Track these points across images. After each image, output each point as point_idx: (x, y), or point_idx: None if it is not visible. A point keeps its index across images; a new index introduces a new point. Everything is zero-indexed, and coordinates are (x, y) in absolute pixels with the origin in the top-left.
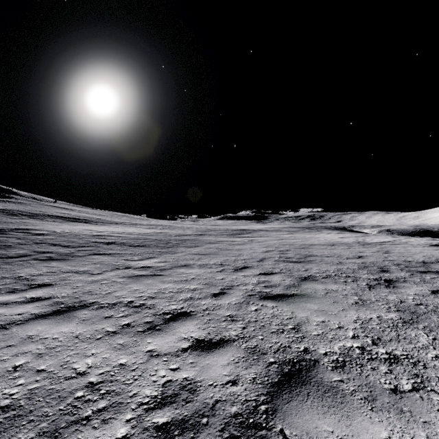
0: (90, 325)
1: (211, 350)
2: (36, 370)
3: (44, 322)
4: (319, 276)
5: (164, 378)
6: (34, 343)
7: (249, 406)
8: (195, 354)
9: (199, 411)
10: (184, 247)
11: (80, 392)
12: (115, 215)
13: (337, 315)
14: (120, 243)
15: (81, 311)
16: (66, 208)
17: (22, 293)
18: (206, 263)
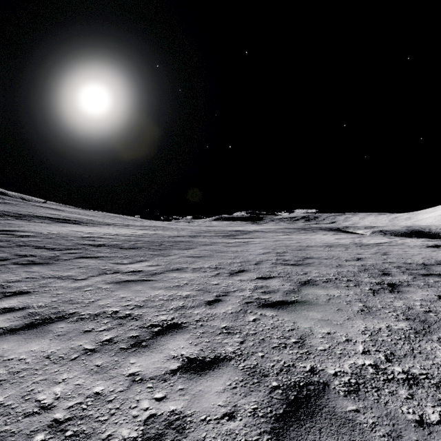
0: (66, 341)
1: (204, 372)
2: None
3: (13, 339)
4: (320, 280)
5: (147, 411)
6: None
7: None
8: (186, 378)
9: None
10: (178, 250)
11: (40, 435)
12: (107, 216)
13: (343, 326)
14: (110, 245)
15: (57, 323)
16: (56, 209)
17: None
18: (200, 267)
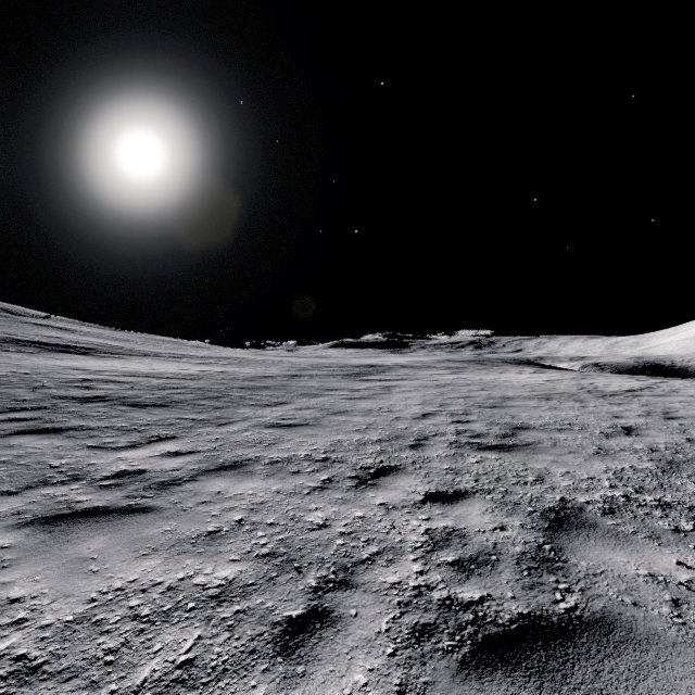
0: None
1: None
2: None
3: None
4: (589, 503)
5: None
6: None
7: None
8: None
9: None
10: (253, 407)
11: None
12: (152, 341)
13: None
14: (116, 398)
15: None
16: (63, 329)
17: None
18: (288, 457)
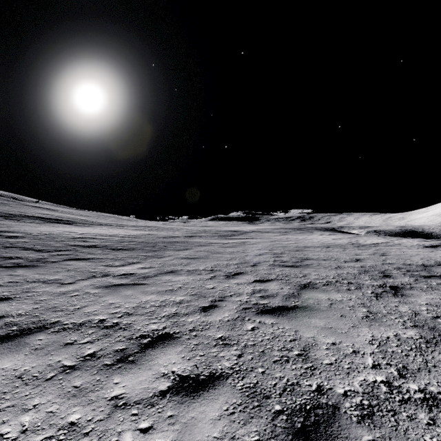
0: (43, 357)
1: (198, 394)
2: None
3: None
4: (320, 282)
5: None
6: None
7: None
8: (176, 402)
9: None
10: (172, 251)
11: None
12: (102, 216)
13: (349, 334)
14: (102, 246)
15: (36, 335)
16: (49, 209)
17: None
18: (195, 269)
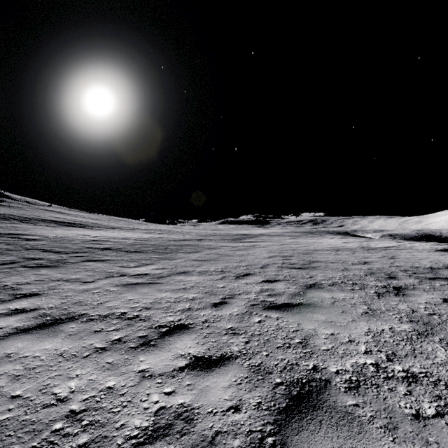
0: (77, 340)
1: (211, 369)
2: (10, 396)
3: (26, 338)
4: (325, 283)
5: (157, 404)
6: (12, 362)
7: (254, 438)
8: (193, 375)
9: (197, 446)
10: (184, 253)
11: (59, 424)
12: (112, 220)
13: (347, 327)
14: (116, 248)
15: (68, 324)
16: (61, 212)
17: (5, 304)
18: (206, 270)
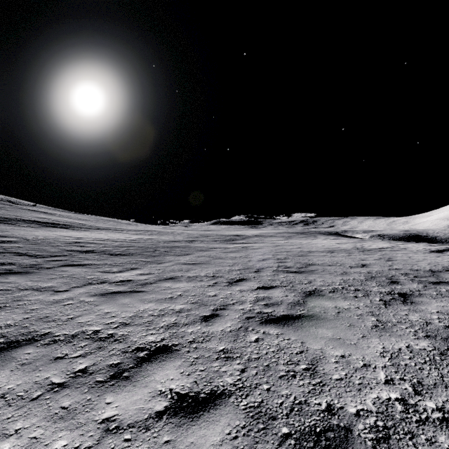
0: (30, 373)
1: (197, 415)
2: None
3: None
4: (326, 289)
5: None
6: None
7: None
8: (174, 424)
9: None
10: (173, 256)
11: None
12: (101, 220)
13: (358, 346)
14: (100, 251)
15: (24, 348)
16: (46, 213)
17: None
18: (196, 275)
